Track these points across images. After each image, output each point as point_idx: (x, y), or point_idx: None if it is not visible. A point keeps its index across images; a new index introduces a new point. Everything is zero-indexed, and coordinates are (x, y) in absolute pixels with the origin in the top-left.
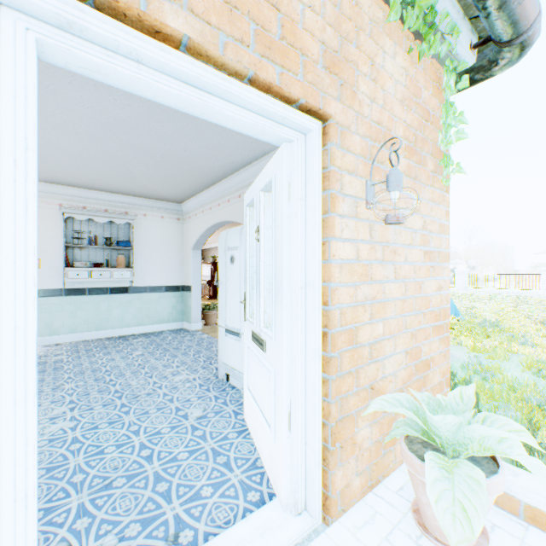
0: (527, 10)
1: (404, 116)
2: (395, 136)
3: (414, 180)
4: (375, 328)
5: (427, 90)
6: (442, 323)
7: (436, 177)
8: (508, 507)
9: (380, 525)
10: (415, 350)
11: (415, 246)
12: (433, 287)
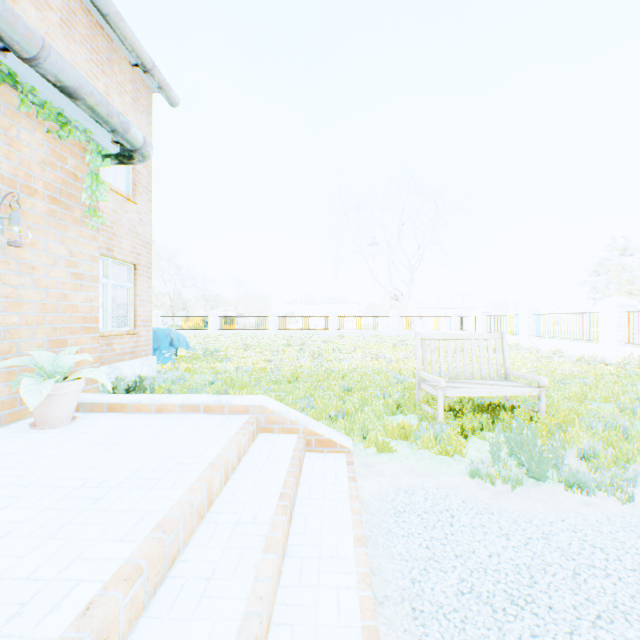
0: (135, 140)
1: (48, 175)
2: (37, 187)
3: (61, 221)
4: (11, 318)
5: (77, 160)
6: (96, 326)
7: (87, 222)
8: (101, 410)
9: (1, 434)
10: (61, 340)
11: (63, 267)
12: (84, 298)
